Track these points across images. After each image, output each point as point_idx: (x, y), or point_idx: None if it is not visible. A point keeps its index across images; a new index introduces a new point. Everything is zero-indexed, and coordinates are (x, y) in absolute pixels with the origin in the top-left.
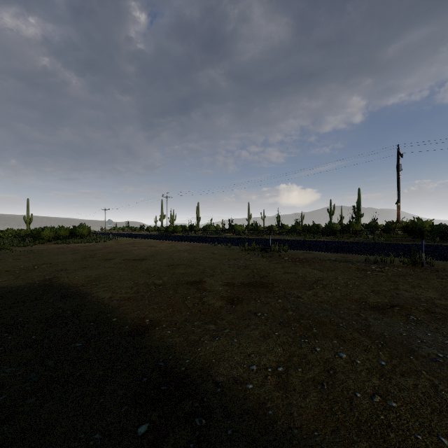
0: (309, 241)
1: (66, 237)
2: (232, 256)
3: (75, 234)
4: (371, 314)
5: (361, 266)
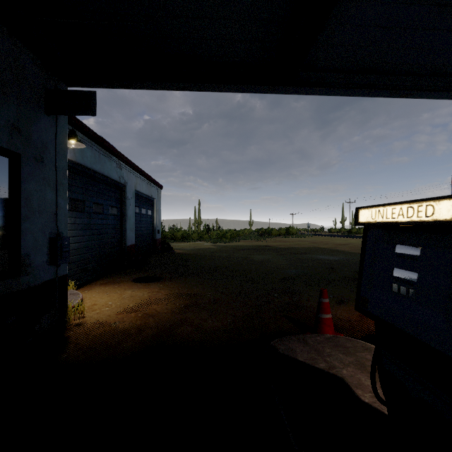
0: None
1: (283, 234)
2: None
3: (289, 232)
4: None
5: None
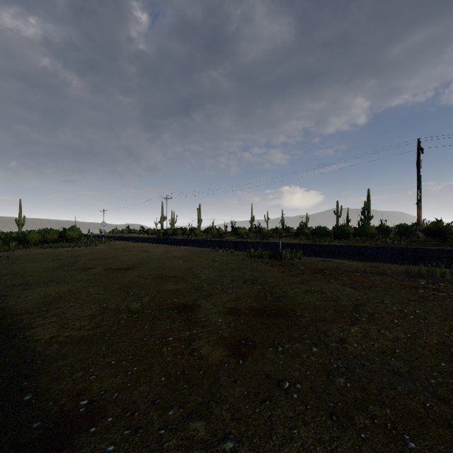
0: (321, 246)
1: (55, 241)
2: (236, 265)
3: (65, 237)
4: None
5: (405, 281)
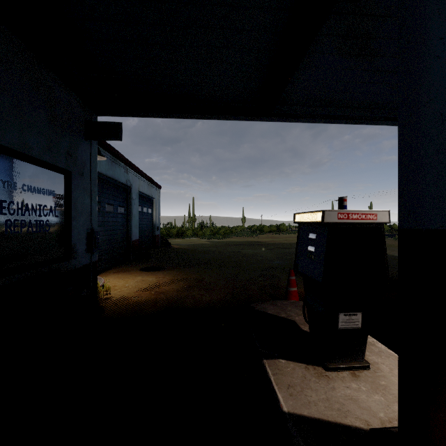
0: None
1: (274, 231)
2: None
3: (280, 229)
4: None
5: None
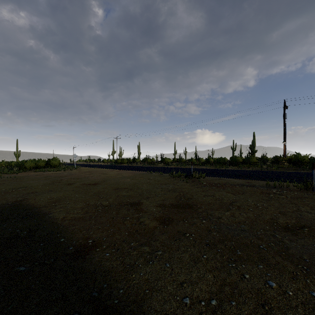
0: (219, 170)
1: (43, 167)
2: (163, 181)
3: (50, 164)
4: (285, 235)
5: (264, 190)
